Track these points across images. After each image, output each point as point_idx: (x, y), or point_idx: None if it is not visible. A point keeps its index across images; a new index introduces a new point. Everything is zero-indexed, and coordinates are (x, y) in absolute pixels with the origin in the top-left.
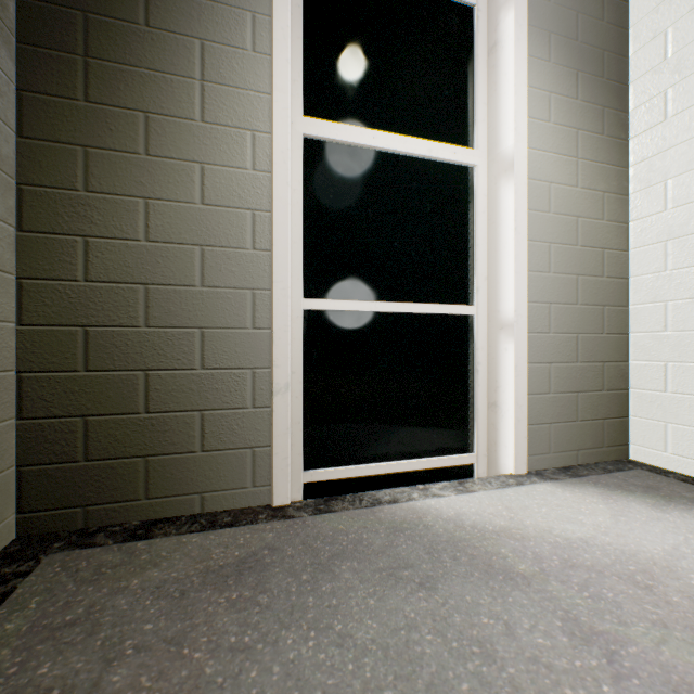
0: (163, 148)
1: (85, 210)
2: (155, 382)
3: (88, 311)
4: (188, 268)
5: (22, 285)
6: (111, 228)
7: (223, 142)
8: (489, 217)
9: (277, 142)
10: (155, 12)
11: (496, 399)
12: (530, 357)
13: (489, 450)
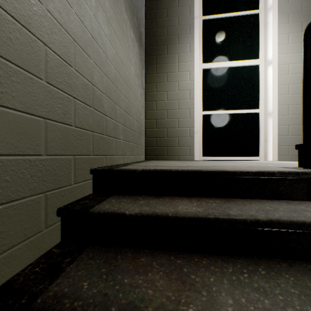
0: (170, 80)
1: (156, 96)
2: (168, 131)
3: (156, 116)
4: (175, 105)
5: (145, 112)
6: (160, 99)
7: (182, 76)
8: (264, 80)
9: (195, 73)
10: (168, 51)
11: (266, 138)
12: (279, 123)
13: (264, 156)
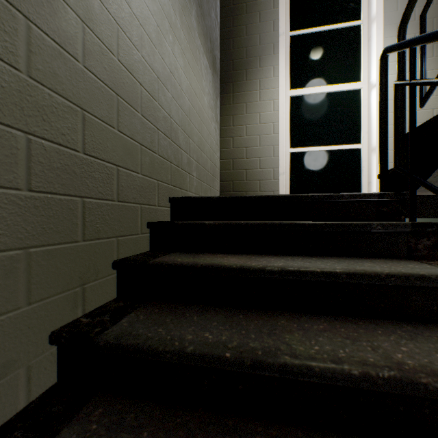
0: (250, 111)
1: (232, 131)
2: (248, 173)
3: (233, 155)
4: (256, 142)
5: (220, 151)
6: (238, 134)
7: (265, 105)
8: (368, 107)
9: (280, 101)
10: (248, 76)
11: (370, 180)
12: None
13: None
